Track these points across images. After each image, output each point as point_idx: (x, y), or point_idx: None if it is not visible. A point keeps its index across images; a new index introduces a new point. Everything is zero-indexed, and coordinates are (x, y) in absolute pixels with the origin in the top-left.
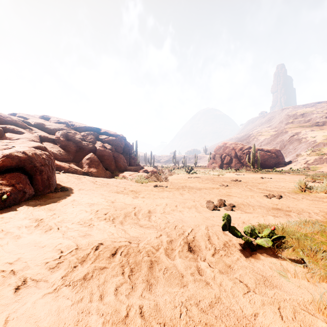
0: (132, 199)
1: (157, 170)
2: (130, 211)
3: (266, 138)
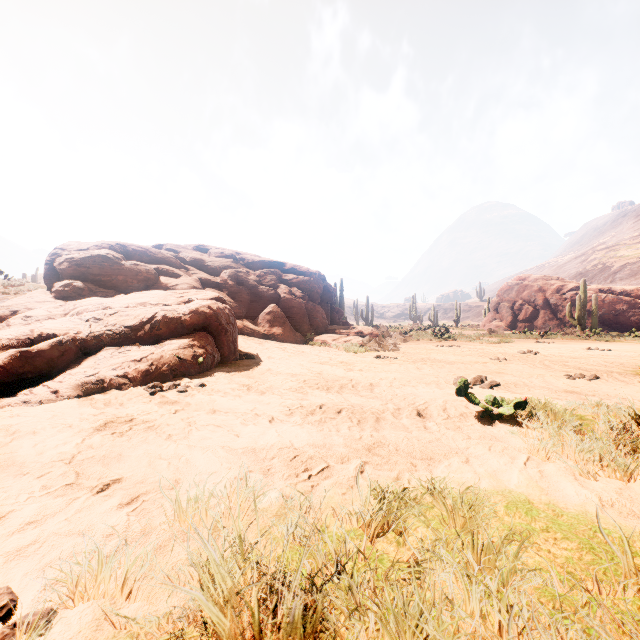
0: (345, 371)
1: (380, 333)
2: (345, 383)
3: (627, 264)
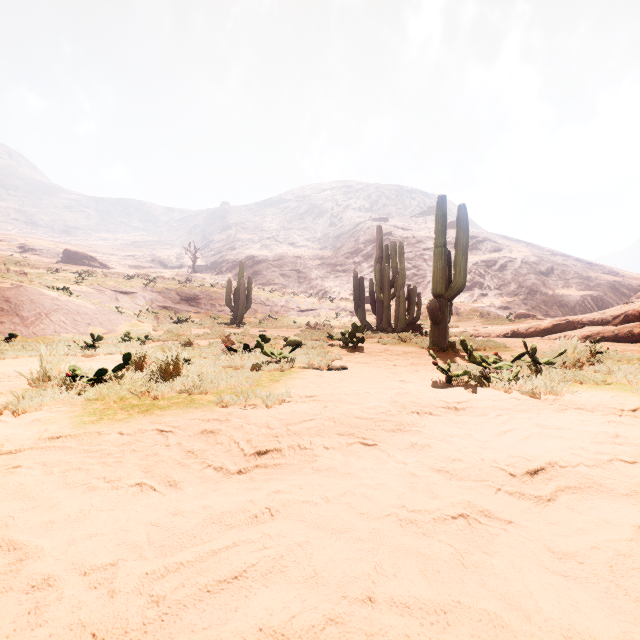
0: None
1: None
2: None
3: None
